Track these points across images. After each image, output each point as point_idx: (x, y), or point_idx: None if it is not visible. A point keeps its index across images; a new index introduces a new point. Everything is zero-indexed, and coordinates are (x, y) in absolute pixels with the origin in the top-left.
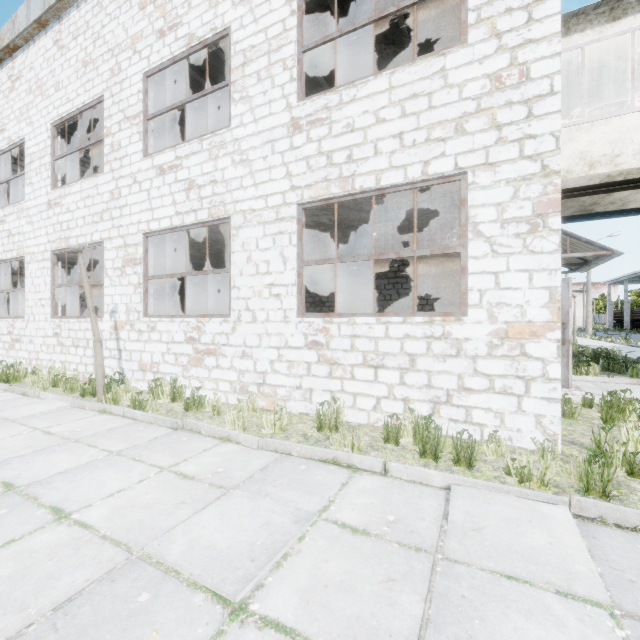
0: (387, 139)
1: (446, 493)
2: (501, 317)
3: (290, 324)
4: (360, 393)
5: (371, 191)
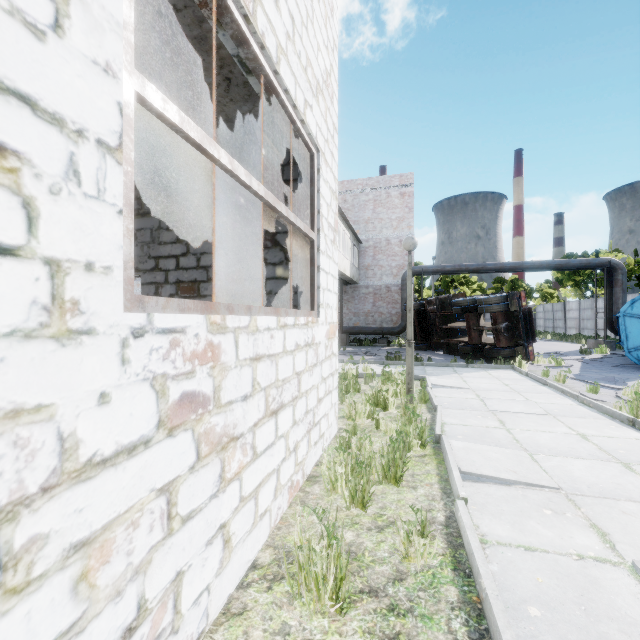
0: (285, 1)
1: (464, 481)
2: (328, 318)
3: (93, 345)
4: (263, 480)
5: (268, 63)
